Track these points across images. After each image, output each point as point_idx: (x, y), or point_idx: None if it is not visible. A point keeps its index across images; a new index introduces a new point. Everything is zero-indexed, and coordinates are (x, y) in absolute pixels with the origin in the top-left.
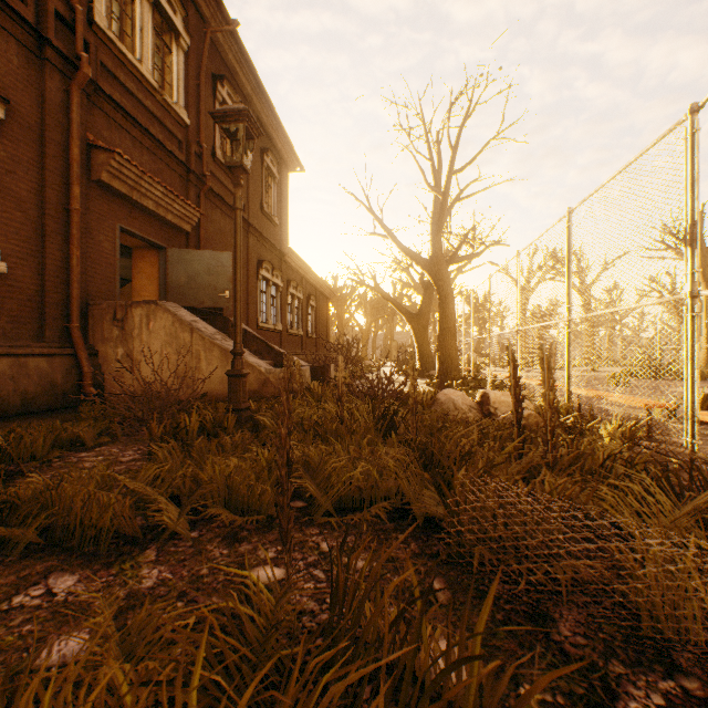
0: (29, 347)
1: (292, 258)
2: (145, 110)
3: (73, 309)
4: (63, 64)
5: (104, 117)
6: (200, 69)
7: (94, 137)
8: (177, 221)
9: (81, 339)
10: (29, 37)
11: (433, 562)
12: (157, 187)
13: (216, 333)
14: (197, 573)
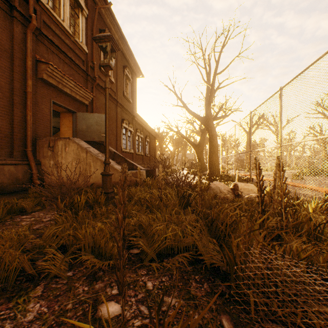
0: (5, 160)
1: (138, 118)
2: (65, 44)
3: (28, 141)
4: (23, 20)
5: (44, 47)
6: (93, 26)
7: (39, 57)
8: (81, 99)
9: (32, 156)
10: (5, 5)
11: (220, 300)
12: (71, 82)
13: (99, 153)
14: (64, 308)
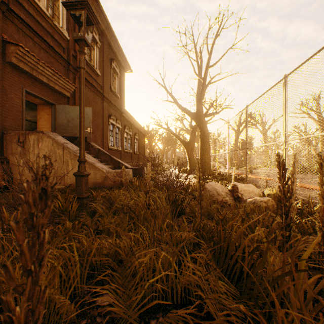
0: None
1: (126, 114)
2: (42, 27)
3: None
4: None
5: (15, 27)
6: None
7: (8, 37)
8: (61, 90)
9: None
10: None
11: None
12: (48, 69)
13: (78, 150)
14: None
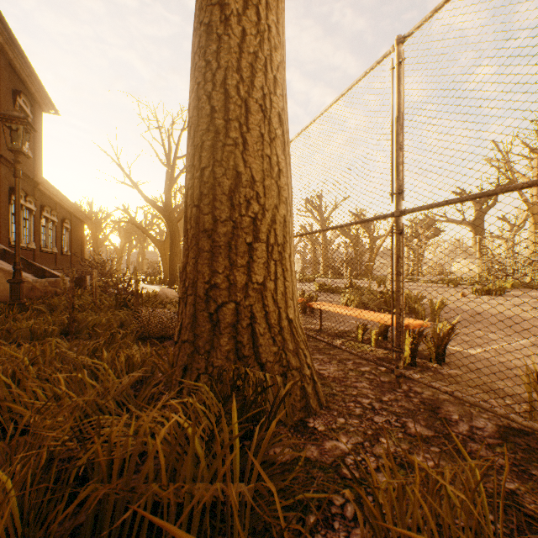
0: None
1: (47, 187)
2: None
3: None
4: None
5: None
6: None
7: None
8: None
9: None
10: None
11: None
12: None
13: None
14: None
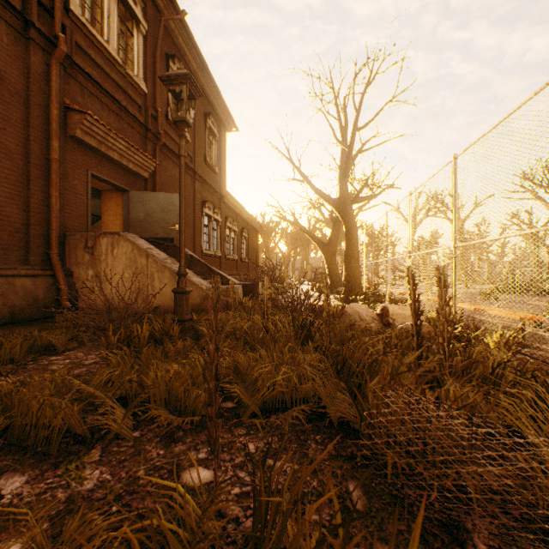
0: (16, 269)
1: (229, 199)
2: (111, 81)
3: (52, 238)
4: (44, 43)
5: (78, 86)
6: (156, 49)
7: (70, 102)
8: (137, 169)
9: (59, 262)
10: (16, 20)
11: (348, 464)
12: (121, 142)
13: (167, 258)
14: (134, 475)
